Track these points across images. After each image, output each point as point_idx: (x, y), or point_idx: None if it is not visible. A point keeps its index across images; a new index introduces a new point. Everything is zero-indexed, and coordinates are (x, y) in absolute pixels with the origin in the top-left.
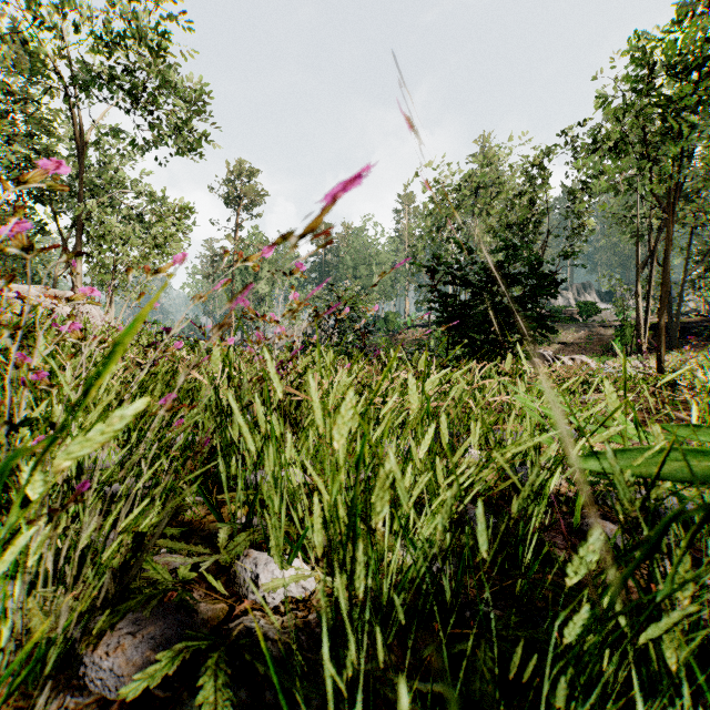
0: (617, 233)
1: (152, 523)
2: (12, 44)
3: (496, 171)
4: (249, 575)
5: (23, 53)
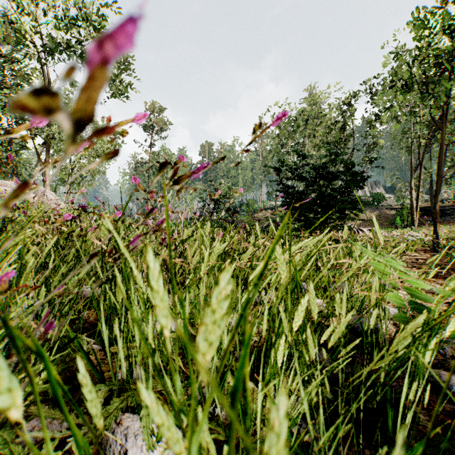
0: (397, 148)
1: (41, 379)
2: (5, 26)
3: (319, 108)
4: (118, 448)
5: (12, 31)
